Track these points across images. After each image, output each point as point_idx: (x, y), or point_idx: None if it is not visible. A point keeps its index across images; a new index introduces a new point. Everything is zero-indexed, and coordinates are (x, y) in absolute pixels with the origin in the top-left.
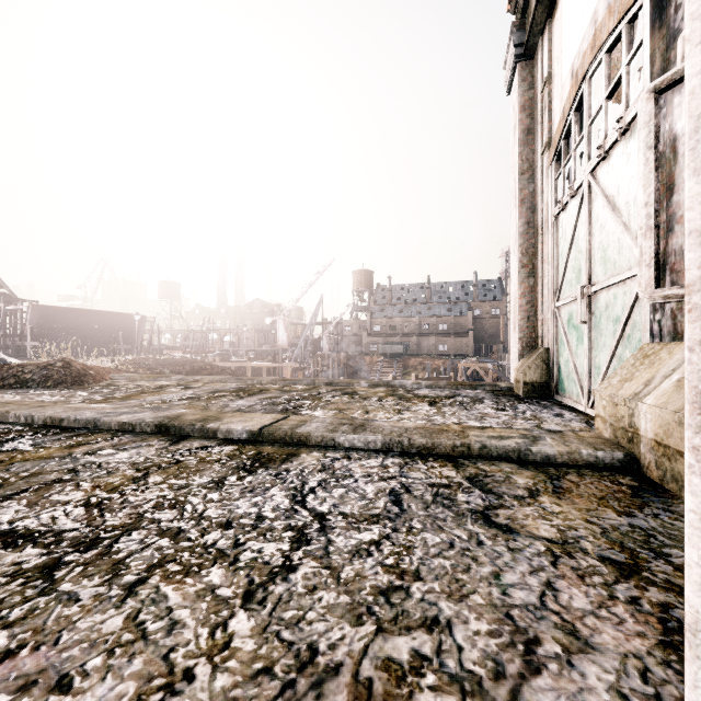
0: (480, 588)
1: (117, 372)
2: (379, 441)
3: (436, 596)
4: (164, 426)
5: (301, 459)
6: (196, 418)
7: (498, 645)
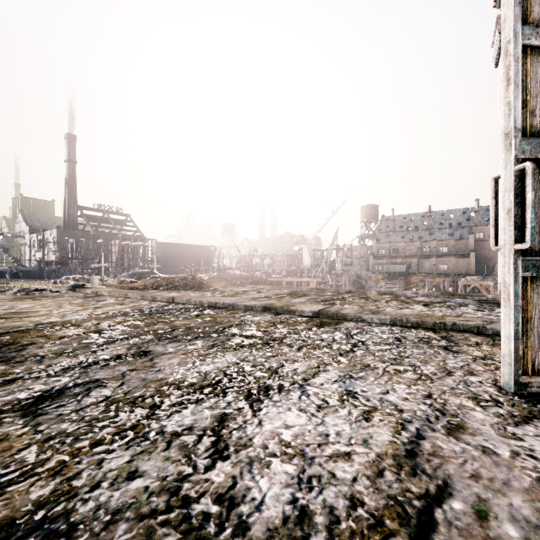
0: (435, 362)
1: (213, 283)
2: (388, 319)
3: (415, 361)
4: (268, 308)
5: (345, 324)
6: (282, 305)
7: (438, 371)
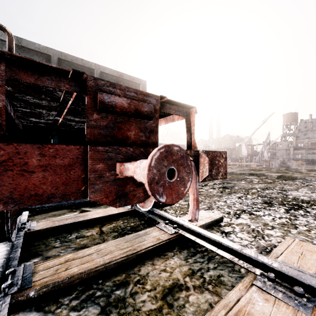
0: None
1: None
2: None
3: None
4: (252, 174)
5: (297, 180)
6: (258, 173)
7: None
